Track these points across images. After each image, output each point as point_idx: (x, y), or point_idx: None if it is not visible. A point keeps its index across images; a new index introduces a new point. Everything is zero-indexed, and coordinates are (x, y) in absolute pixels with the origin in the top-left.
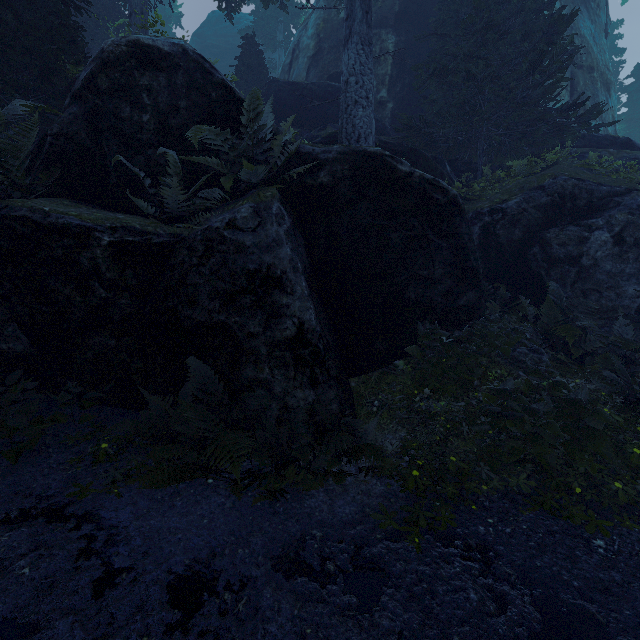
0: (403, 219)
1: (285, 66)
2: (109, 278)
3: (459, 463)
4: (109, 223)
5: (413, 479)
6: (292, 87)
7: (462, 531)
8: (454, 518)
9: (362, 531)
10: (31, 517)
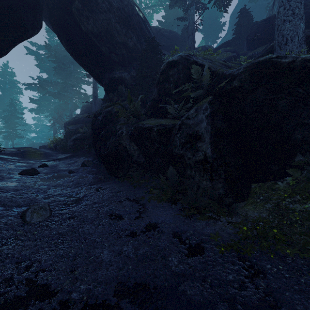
0: (289, 90)
1: (270, 7)
2: (158, 140)
3: (278, 234)
4: (156, 124)
5: (242, 230)
6: (265, 22)
7: (256, 261)
8: (257, 256)
9: (207, 239)
10: (133, 201)
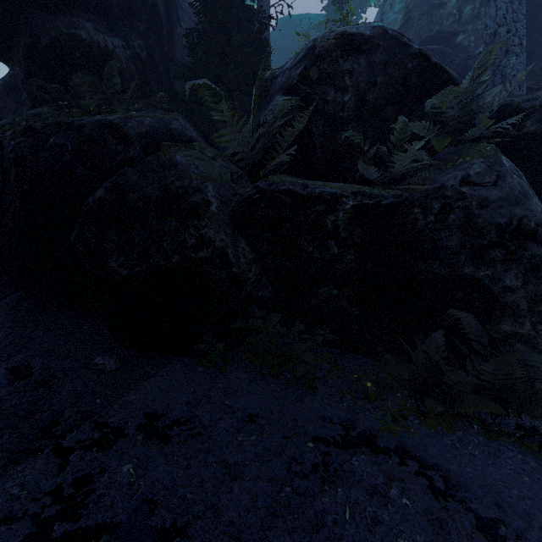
0: None
1: None
2: (342, 237)
3: None
4: (348, 189)
5: None
6: None
7: None
8: None
9: None
10: (354, 444)
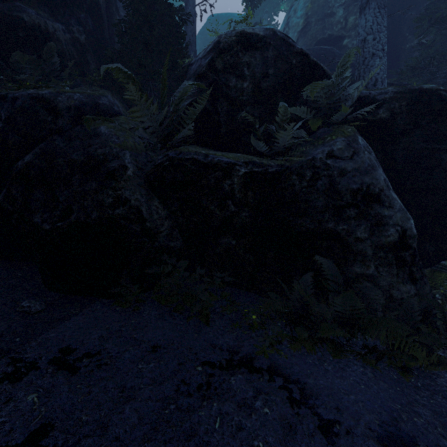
0: None
1: None
2: (238, 198)
3: None
4: (242, 159)
5: None
6: None
7: None
8: None
9: None
10: (236, 366)
